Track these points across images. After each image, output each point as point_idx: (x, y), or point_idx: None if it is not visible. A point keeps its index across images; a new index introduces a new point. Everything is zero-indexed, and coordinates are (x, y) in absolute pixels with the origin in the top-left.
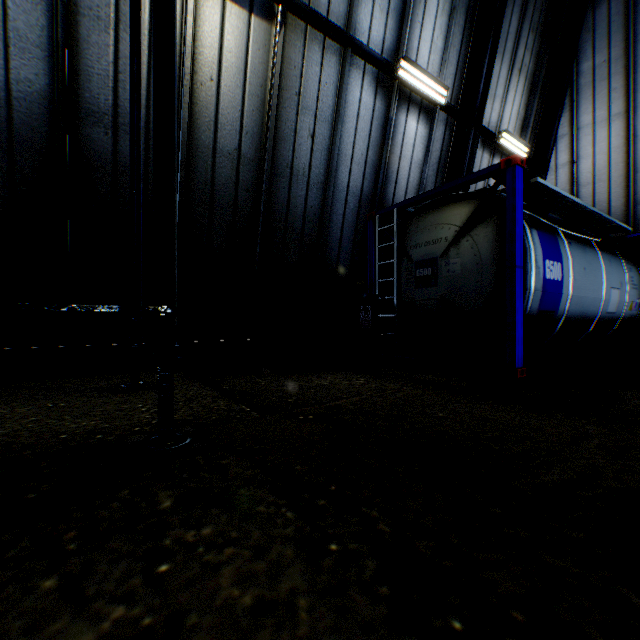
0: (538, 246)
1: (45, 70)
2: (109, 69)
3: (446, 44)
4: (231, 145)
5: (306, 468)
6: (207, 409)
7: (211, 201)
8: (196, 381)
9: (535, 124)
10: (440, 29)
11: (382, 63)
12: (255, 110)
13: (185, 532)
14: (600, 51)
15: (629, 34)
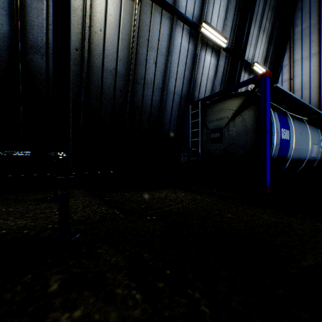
0: (277, 121)
1: (7, 22)
2: (43, 22)
3: (226, 16)
4: (111, 66)
5: (150, 255)
6: (94, 212)
7: (101, 97)
8: (91, 194)
9: (271, 59)
10: (223, 7)
11: (192, 24)
12: (124, 48)
13: (61, 314)
14: (305, 21)
15: (320, 12)
